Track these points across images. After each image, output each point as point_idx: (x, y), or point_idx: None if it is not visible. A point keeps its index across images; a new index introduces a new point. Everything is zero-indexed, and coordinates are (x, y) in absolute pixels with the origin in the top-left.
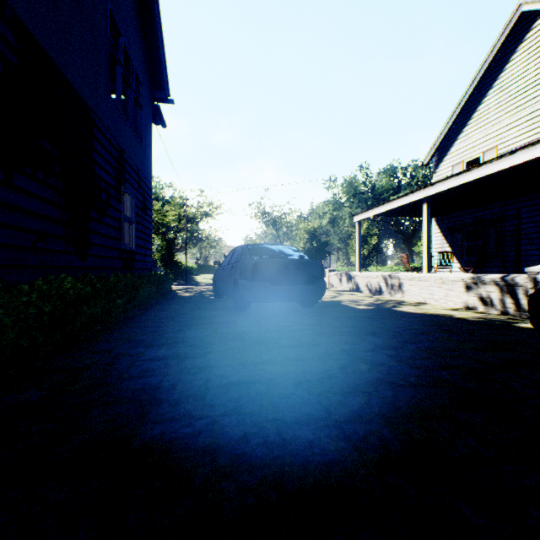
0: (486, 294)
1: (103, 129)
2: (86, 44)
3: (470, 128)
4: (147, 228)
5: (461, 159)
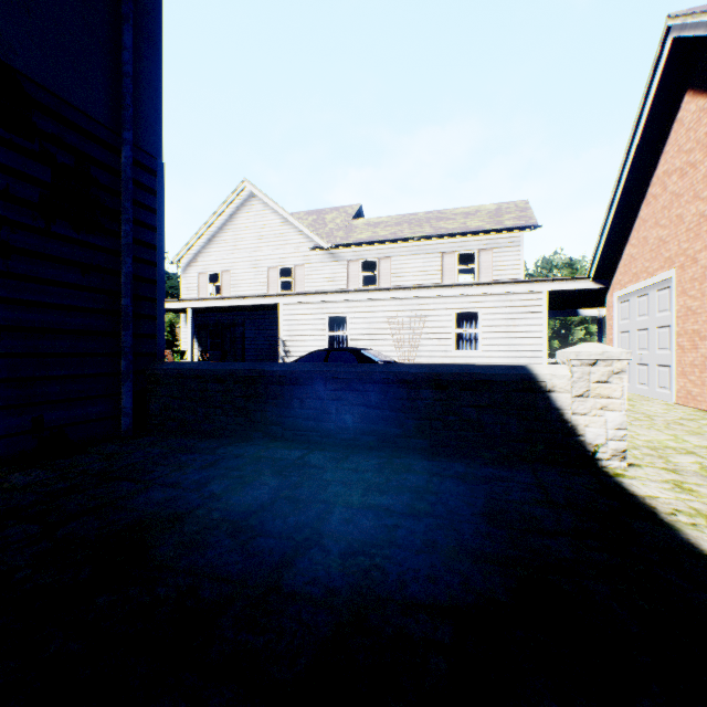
0: None
1: None
2: None
3: (213, 248)
4: None
5: (207, 271)
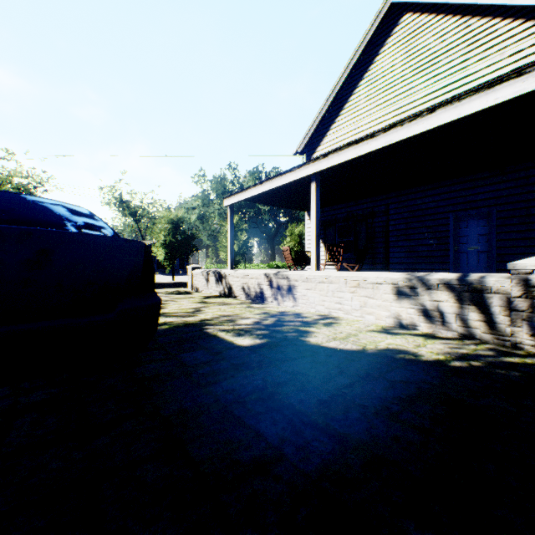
0: (432, 305)
1: None
2: None
3: (342, 119)
4: None
5: None
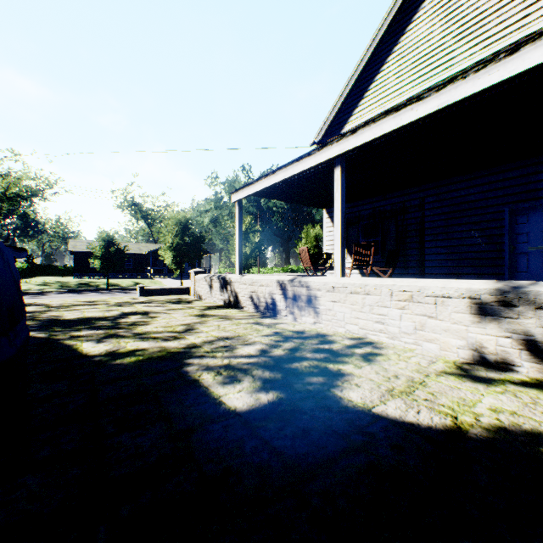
0: None
1: None
2: None
3: (367, 101)
4: None
5: None
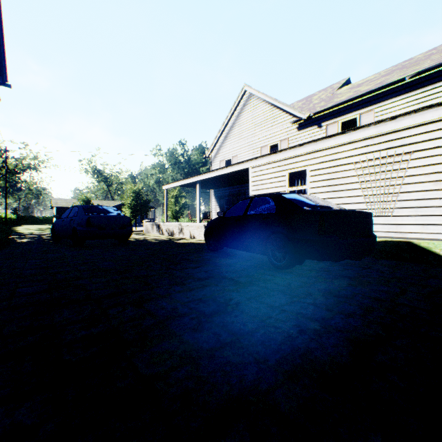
0: None
1: None
2: None
3: (227, 142)
4: None
5: (224, 158)
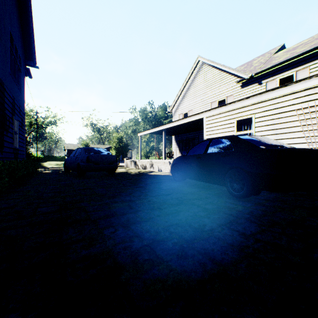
0: None
1: (8, 91)
2: (3, 54)
3: (185, 100)
4: (23, 136)
5: (182, 112)
